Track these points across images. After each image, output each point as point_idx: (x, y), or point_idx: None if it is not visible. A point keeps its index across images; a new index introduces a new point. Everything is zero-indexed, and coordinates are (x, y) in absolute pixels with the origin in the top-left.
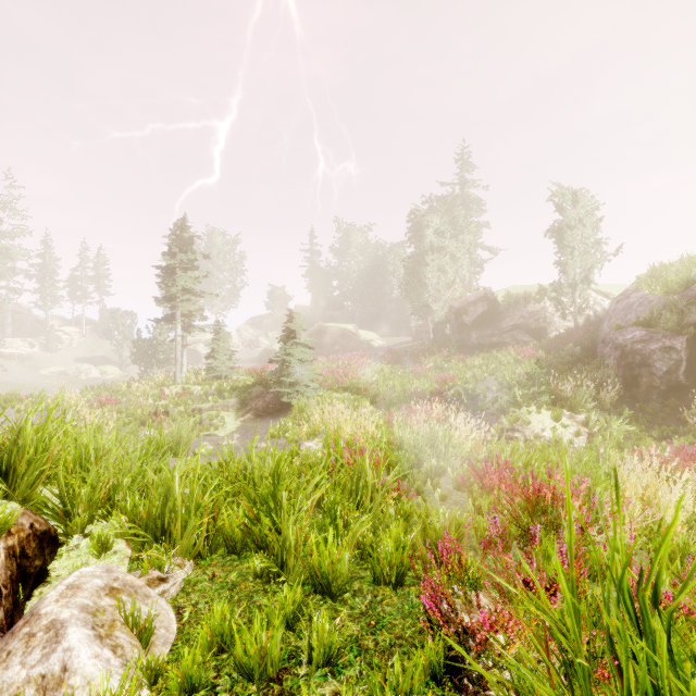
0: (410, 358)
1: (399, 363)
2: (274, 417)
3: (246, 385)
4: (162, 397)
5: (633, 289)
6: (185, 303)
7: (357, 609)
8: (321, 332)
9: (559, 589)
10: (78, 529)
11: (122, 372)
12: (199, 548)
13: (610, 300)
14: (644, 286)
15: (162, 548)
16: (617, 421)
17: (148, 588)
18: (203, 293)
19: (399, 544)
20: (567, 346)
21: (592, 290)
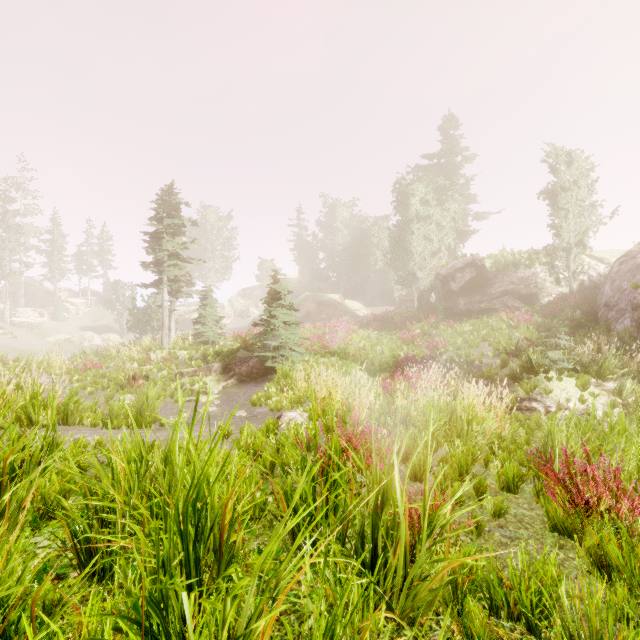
0: (396, 325)
1: (385, 330)
2: (258, 382)
3: (231, 350)
4: (148, 361)
5: (638, 250)
6: (171, 268)
7: None
8: (308, 301)
9: None
10: None
11: (122, 340)
12: None
13: (605, 265)
14: None
15: None
16: None
17: None
18: (191, 259)
19: None
20: (566, 310)
21: (585, 255)
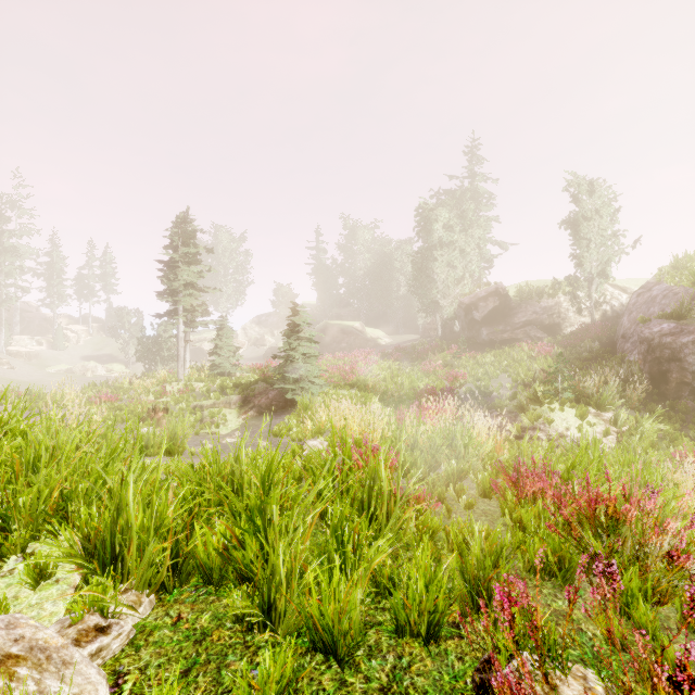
0: (418, 355)
1: (407, 361)
2: (278, 414)
3: (249, 382)
4: (163, 394)
5: (655, 282)
6: (187, 298)
7: (374, 681)
8: (327, 329)
9: (669, 655)
10: (18, 547)
11: (128, 370)
12: (161, 580)
13: (628, 295)
14: (668, 278)
15: (109, 581)
16: (649, 419)
17: (71, 649)
18: (207, 288)
19: (430, 578)
20: (584, 341)
21: (608, 285)
